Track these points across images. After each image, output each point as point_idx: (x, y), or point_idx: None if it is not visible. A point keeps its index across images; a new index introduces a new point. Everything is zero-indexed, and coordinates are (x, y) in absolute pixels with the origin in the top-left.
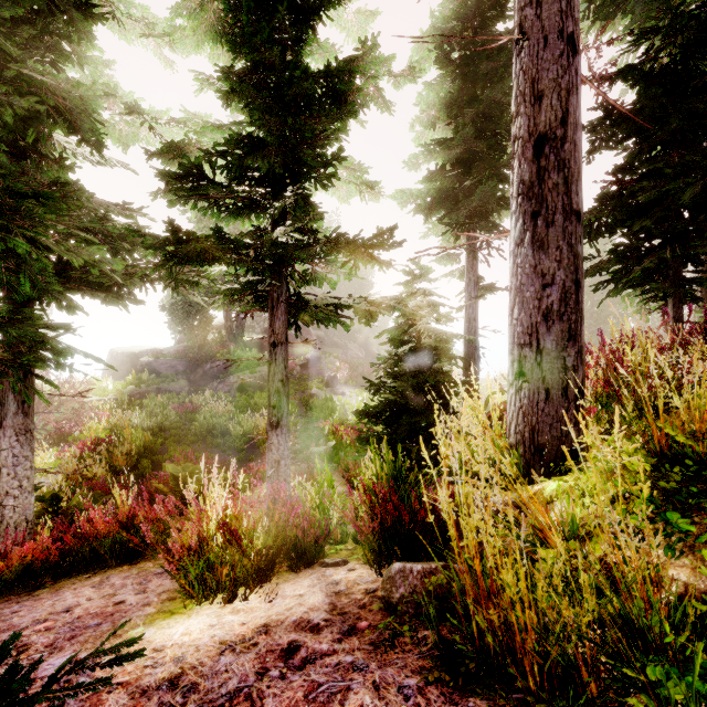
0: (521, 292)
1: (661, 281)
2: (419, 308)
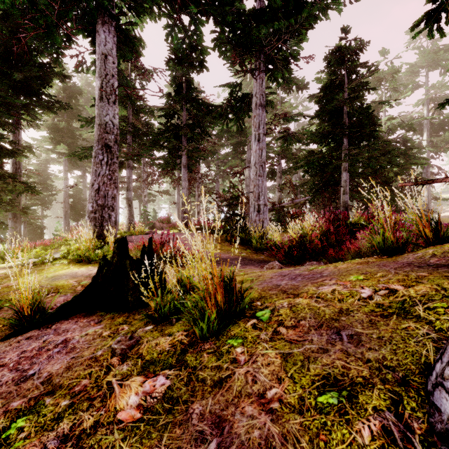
0: (65, 223)
1: (76, 219)
2: None
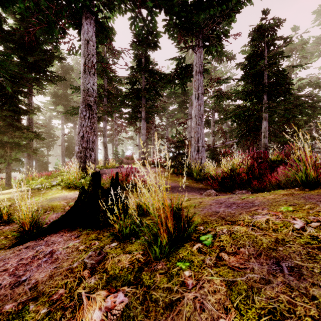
0: (62, 160)
1: (69, 157)
2: None
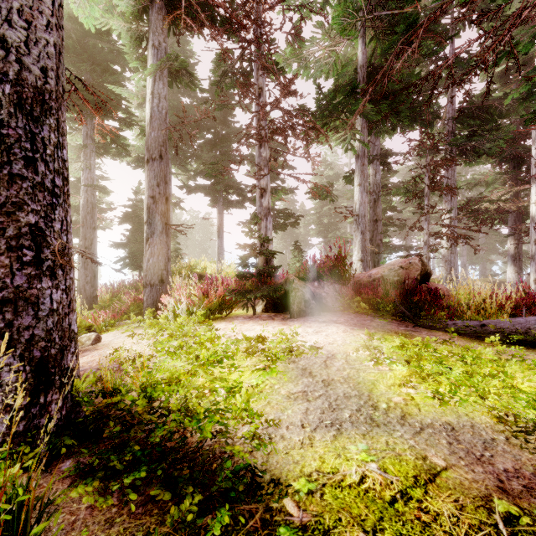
0: (83, 277)
1: (135, 265)
2: None
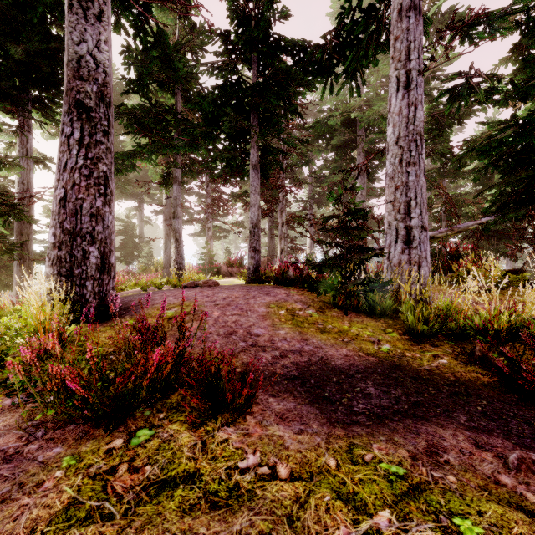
0: None
1: (128, 261)
2: None
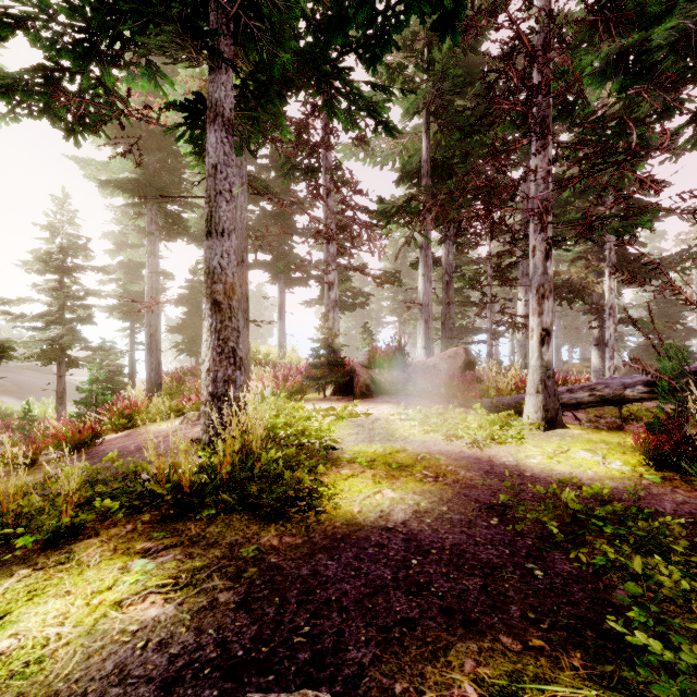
0: (148, 365)
1: (193, 351)
2: (109, 354)
